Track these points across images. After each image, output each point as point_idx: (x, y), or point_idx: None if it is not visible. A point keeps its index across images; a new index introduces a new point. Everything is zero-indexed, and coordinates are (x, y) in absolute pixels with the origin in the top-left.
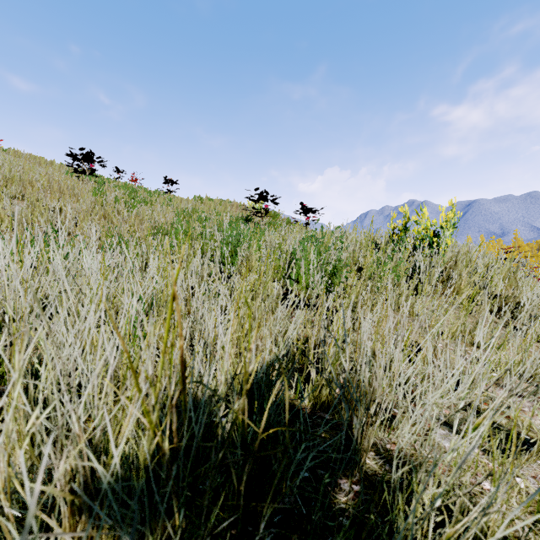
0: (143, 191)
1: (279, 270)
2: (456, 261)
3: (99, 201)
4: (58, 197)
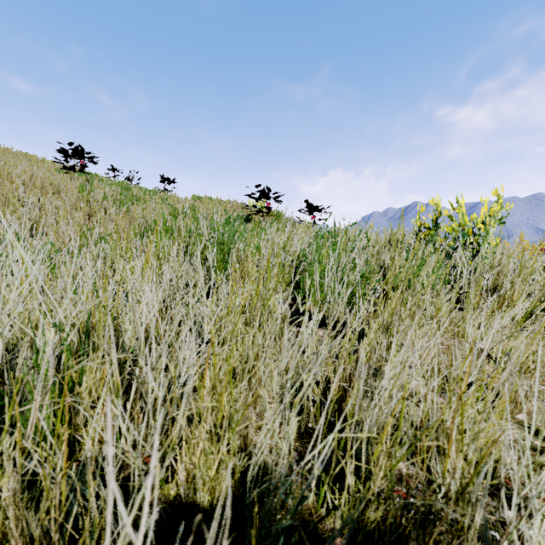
0: (138, 190)
1: (284, 276)
2: (499, 264)
3: (85, 198)
4: (39, 193)
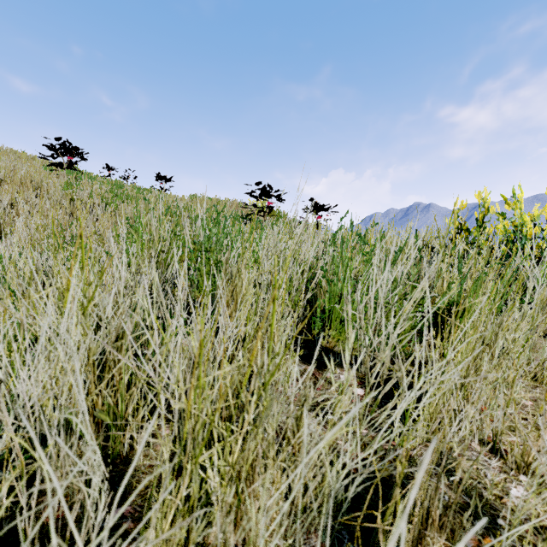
0: (132, 189)
1: (291, 293)
2: None
3: (68, 196)
4: (16, 190)
